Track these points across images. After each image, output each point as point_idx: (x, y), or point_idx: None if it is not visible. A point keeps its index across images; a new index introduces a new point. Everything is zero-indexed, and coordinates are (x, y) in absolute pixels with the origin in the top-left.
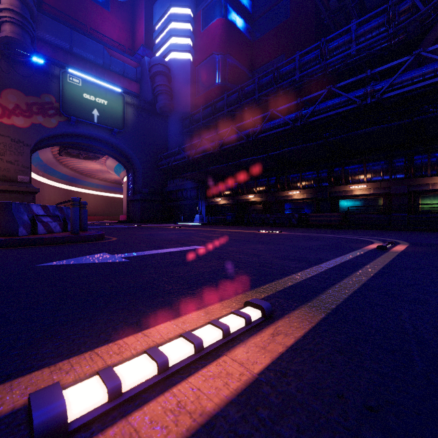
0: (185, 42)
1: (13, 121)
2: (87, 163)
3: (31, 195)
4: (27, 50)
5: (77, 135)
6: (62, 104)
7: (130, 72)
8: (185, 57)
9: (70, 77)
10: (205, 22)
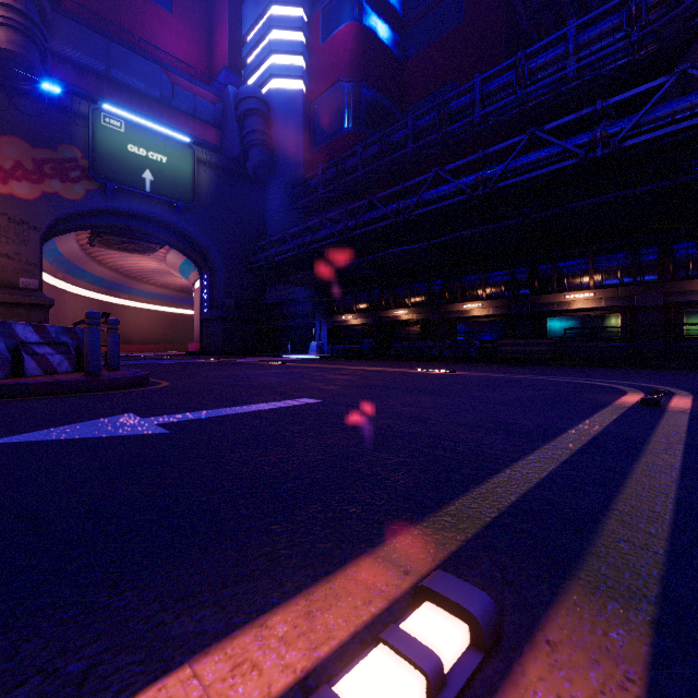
0: (295, 63)
1: (11, 189)
2: (137, 258)
3: (41, 310)
4: (33, 73)
5: (118, 213)
6: (93, 161)
7: (204, 111)
8: (295, 86)
9: (105, 118)
10: (327, 29)
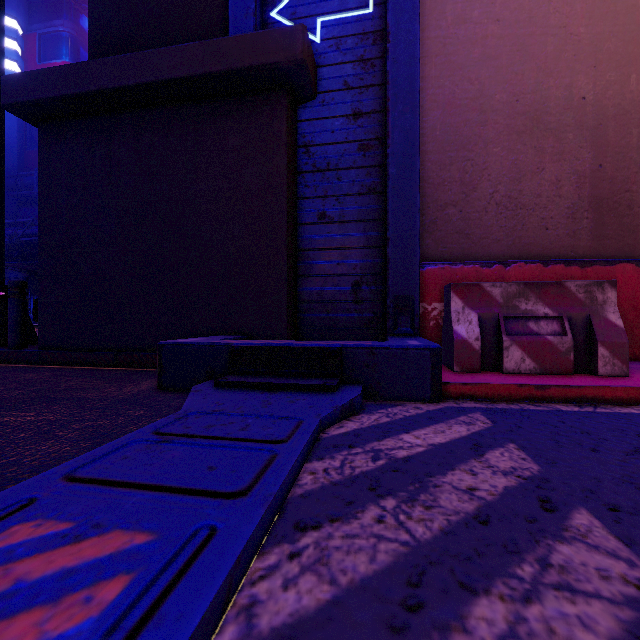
0: (8, 66)
1: None
2: None
3: None
4: None
5: None
6: None
7: None
8: None
9: None
10: (44, 53)
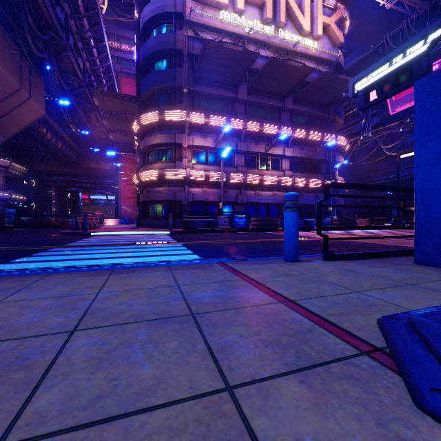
0: None
1: None
2: None
3: None
4: None
5: None
6: None
7: None
8: None
9: None
10: None
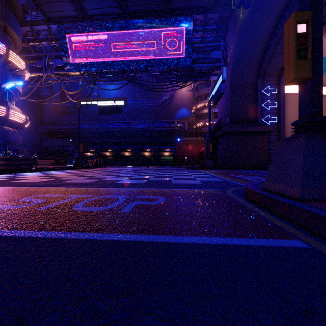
0: None
1: None
2: None
3: None
4: None
5: None
6: None
7: None
8: None
9: None
10: None
